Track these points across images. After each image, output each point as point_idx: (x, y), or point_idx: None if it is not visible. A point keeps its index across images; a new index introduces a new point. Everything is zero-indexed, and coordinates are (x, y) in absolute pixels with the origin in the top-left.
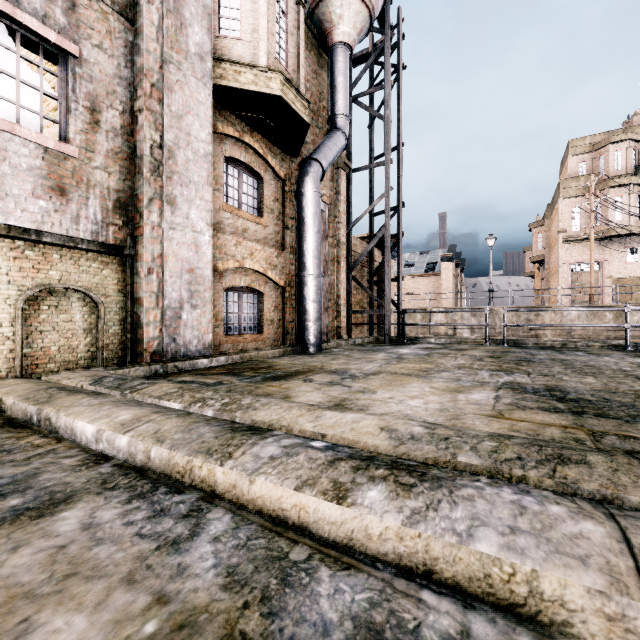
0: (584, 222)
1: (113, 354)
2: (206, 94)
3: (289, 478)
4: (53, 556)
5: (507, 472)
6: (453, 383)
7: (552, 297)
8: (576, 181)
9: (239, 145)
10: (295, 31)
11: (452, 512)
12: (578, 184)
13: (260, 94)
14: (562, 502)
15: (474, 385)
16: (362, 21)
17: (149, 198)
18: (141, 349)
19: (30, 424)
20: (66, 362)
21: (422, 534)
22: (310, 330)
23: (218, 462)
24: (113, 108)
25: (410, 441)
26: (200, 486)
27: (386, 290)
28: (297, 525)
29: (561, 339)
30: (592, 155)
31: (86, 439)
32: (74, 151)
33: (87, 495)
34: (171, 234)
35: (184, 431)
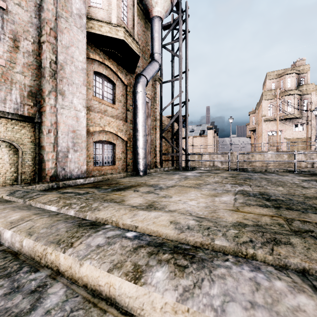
0: (274, 111)
1: (28, 177)
2: (82, 36)
3: (105, 262)
4: None
5: (244, 251)
6: (212, 191)
7: (259, 147)
8: (270, 92)
9: (102, 65)
10: (132, 7)
11: (211, 289)
12: (271, 93)
13: (113, 38)
14: (282, 277)
15: (223, 192)
16: (167, 6)
17: (49, 91)
18: (44, 174)
19: None
20: None
21: (190, 309)
22: (140, 163)
23: (62, 250)
24: (27, 40)
25: (187, 230)
26: (50, 266)
27: (180, 143)
28: (108, 297)
29: (263, 167)
30: (277, 80)
31: None
32: (2, 62)
33: None
34: (62, 111)
35: (48, 227)
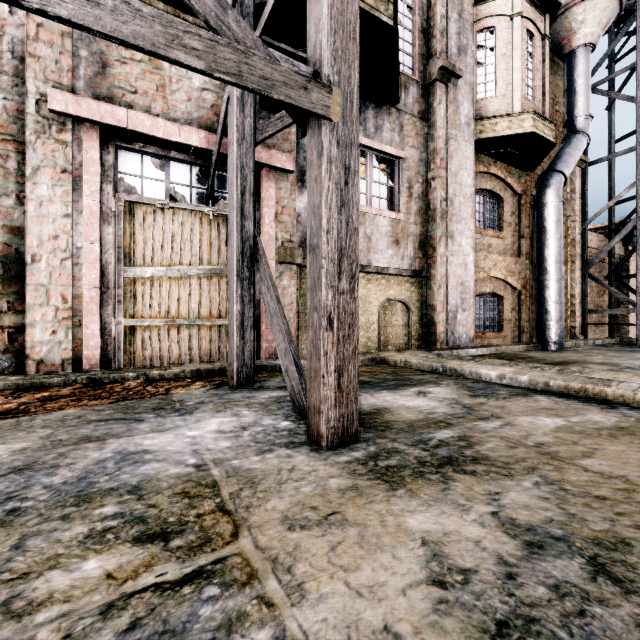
0: None
1: (415, 342)
2: (470, 150)
3: None
4: (557, 404)
5: None
6: None
7: None
8: None
9: (485, 177)
10: (540, 65)
11: None
12: None
13: (513, 135)
14: None
15: None
16: (609, 14)
17: (439, 237)
18: (434, 339)
19: (437, 372)
20: (395, 345)
21: None
22: (552, 329)
23: (605, 386)
24: (418, 182)
25: None
26: (593, 397)
27: (638, 287)
28: None
29: None
30: None
31: (490, 378)
32: (402, 216)
33: (533, 394)
34: (451, 259)
35: (562, 376)
